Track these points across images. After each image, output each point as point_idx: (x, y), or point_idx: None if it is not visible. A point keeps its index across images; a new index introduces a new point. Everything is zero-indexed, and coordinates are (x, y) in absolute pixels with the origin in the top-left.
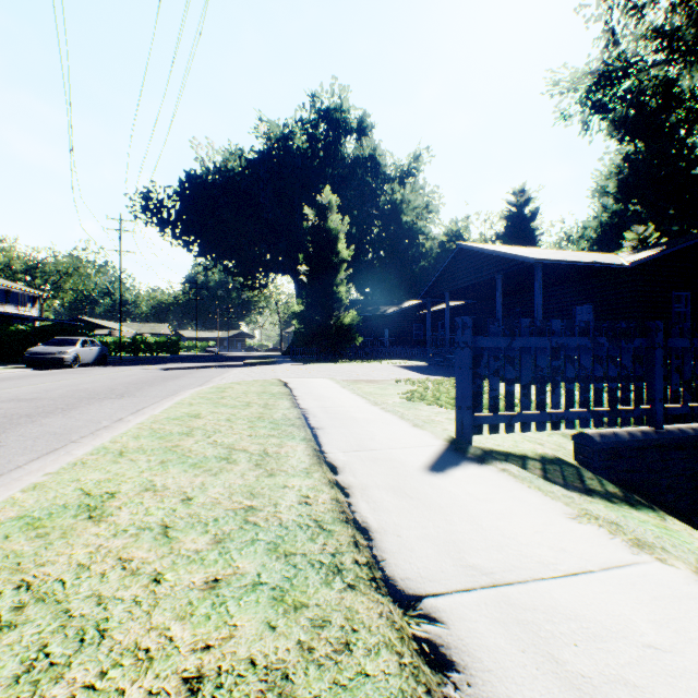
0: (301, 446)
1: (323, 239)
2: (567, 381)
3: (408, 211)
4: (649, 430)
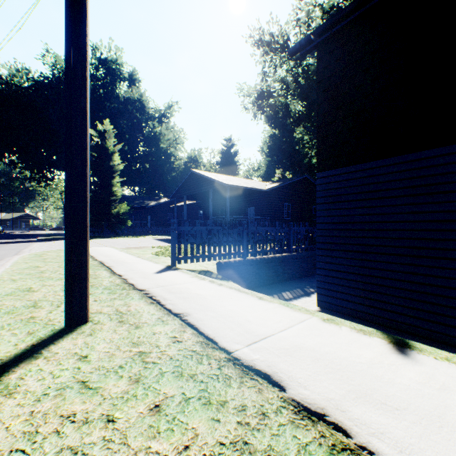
0: (105, 271)
1: (104, 154)
2: (214, 243)
3: (164, 140)
4: (242, 259)
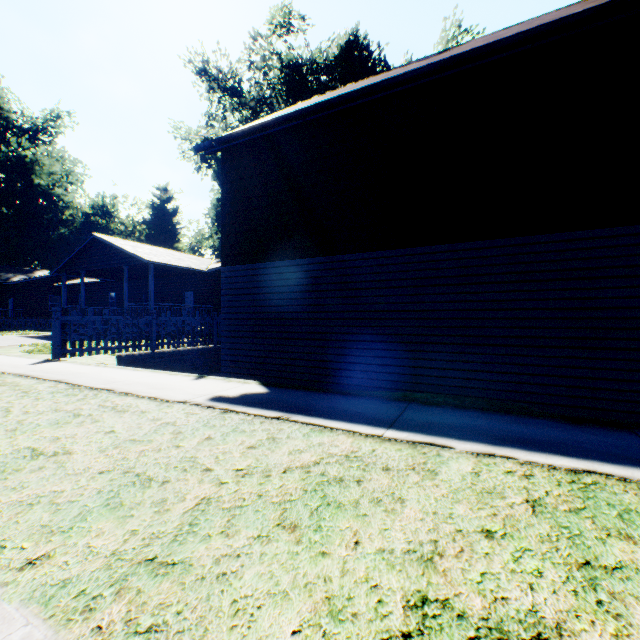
0: None
1: None
2: (113, 334)
3: (43, 173)
4: (150, 352)
